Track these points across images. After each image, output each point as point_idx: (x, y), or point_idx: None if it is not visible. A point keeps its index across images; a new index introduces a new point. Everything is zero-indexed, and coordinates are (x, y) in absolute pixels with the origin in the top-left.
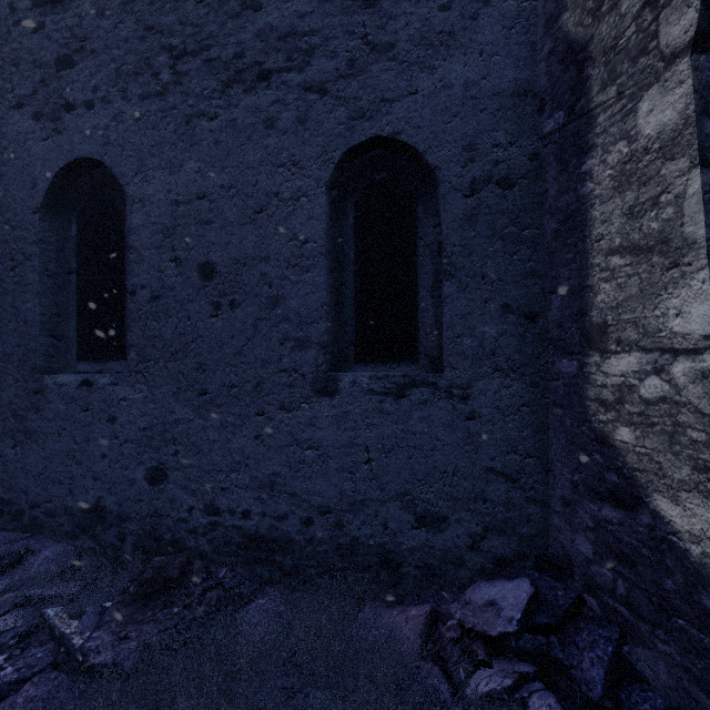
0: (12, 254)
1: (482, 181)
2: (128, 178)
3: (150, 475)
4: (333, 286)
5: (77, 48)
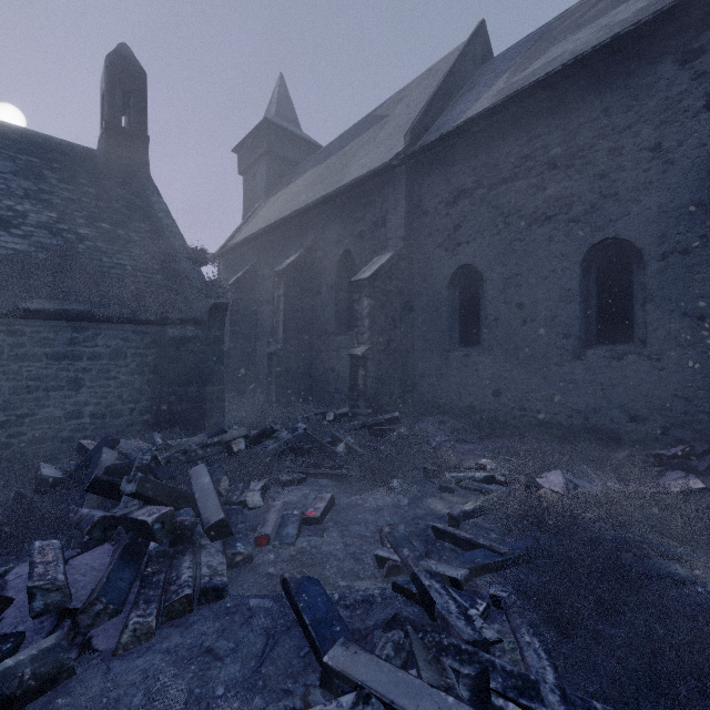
0: (436, 305)
1: (669, 252)
2: (484, 270)
3: (493, 393)
4: (583, 308)
5: (462, 220)
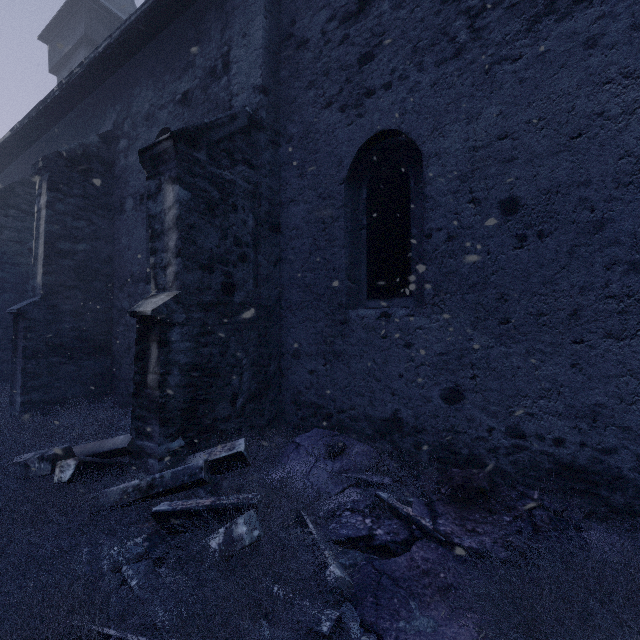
0: (323, 219)
1: None
2: (423, 138)
3: (446, 395)
4: None
5: (376, 43)
